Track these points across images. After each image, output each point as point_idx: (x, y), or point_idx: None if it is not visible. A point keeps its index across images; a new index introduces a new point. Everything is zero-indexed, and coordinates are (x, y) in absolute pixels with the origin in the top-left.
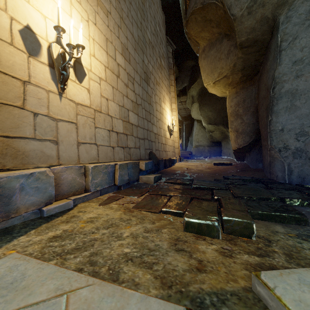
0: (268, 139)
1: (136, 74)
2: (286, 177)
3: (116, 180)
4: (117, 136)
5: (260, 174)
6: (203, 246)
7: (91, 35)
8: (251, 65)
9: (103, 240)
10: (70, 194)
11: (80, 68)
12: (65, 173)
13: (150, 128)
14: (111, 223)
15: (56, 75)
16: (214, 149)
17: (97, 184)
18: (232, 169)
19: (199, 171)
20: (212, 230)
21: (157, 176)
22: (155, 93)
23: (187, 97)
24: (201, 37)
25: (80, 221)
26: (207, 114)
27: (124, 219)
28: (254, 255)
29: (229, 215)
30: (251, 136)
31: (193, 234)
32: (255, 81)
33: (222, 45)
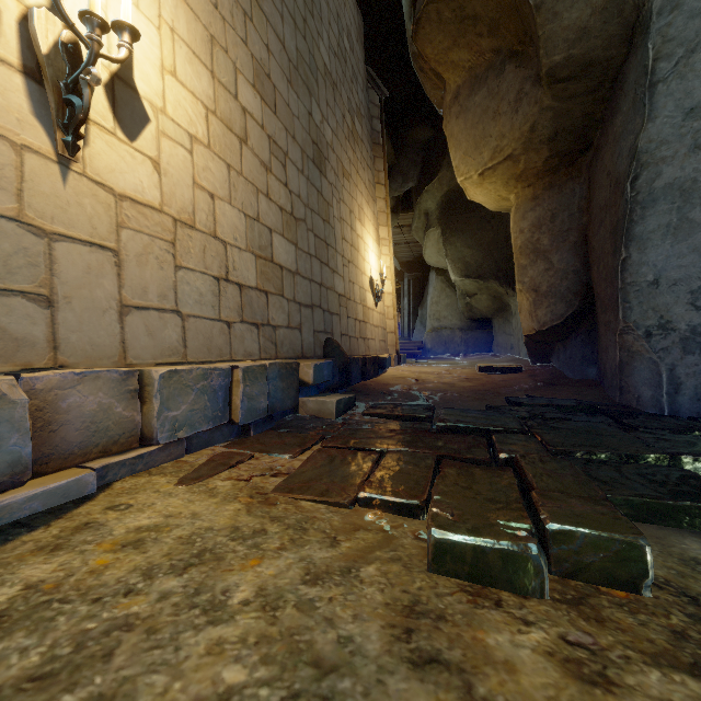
0: (619, 306)
1: (292, 144)
2: (663, 400)
3: (236, 411)
4: (240, 296)
5: (595, 393)
6: (500, 635)
7: (167, 16)
8: (572, 127)
9: (154, 629)
10: (92, 453)
11: (131, 99)
12: (75, 391)
13: (328, 280)
14: (199, 549)
15: (51, 106)
16: (476, 337)
17: (177, 423)
18: (523, 381)
19: (446, 386)
20: (522, 570)
21: (345, 398)
22: (340, 198)
23: (413, 215)
24: (450, 62)
25: (101, 542)
26: (460, 254)
27: (243, 532)
28: (679, 670)
29: (565, 516)
30: (570, 303)
31: (458, 581)
32: (582, 168)
33: (503, 79)
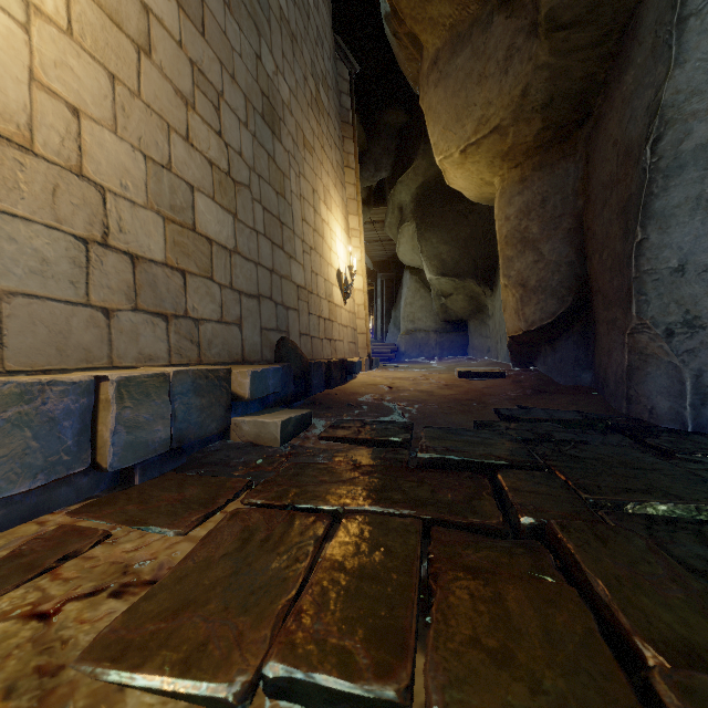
0: (632, 299)
1: (230, 84)
2: (686, 413)
3: (104, 450)
4: (133, 271)
5: (595, 403)
6: None
7: None
8: (571, 91)
9: None
10: None
11: None
12: None
13: (283, 267)
14: None
15: None
16: (451, 340)
17: None
18: (510, 388)
19: (424, 394)
20: None
21: (296, 416)
22: (300, 171)
23: (387, 210)
24: (429, 18)
25: None
26: (436, 251)
27: None
28: None
29: None
30: (562, 299)
31: None
32: (578, 143)
33: (490, 34)
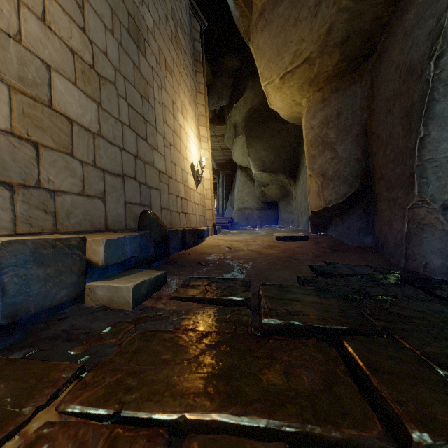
0: (415, 181)
1: None
2: None
3: None
4: None
5: (378, 259)
6: None
7: None
8: (362, 31)
9: None
10: None
11: None
12: None
13: (147, 155)
14: None
15: None
16: (268, 214)
17: None
18: (314, 247)
19: (254, 253)
20: None
21: (150, 278)
22: (162, 85)
23: (226, 128)
24: None
25: None
26: (259, 154)
27: None
28: None
29: None
30: (351, 184)
31: None
32: (364, 72)
33: None
